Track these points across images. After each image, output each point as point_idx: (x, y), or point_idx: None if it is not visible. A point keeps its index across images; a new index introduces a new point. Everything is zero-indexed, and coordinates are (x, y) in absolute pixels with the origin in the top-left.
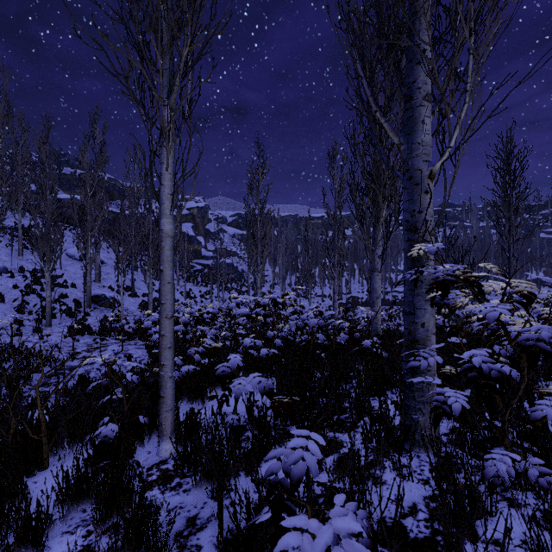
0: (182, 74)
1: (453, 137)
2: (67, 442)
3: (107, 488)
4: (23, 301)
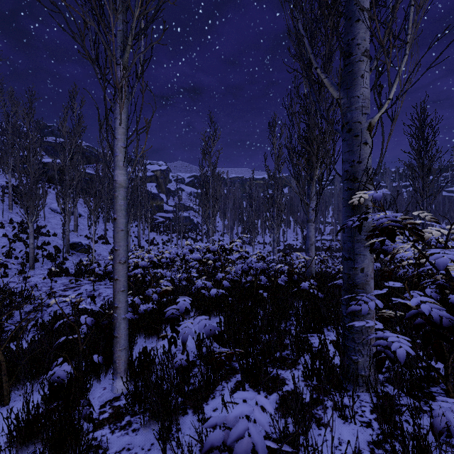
0: (135, 36)
1: (392, 89)
2: (28, 379)
3: (54, 432)
4: (10, 248)
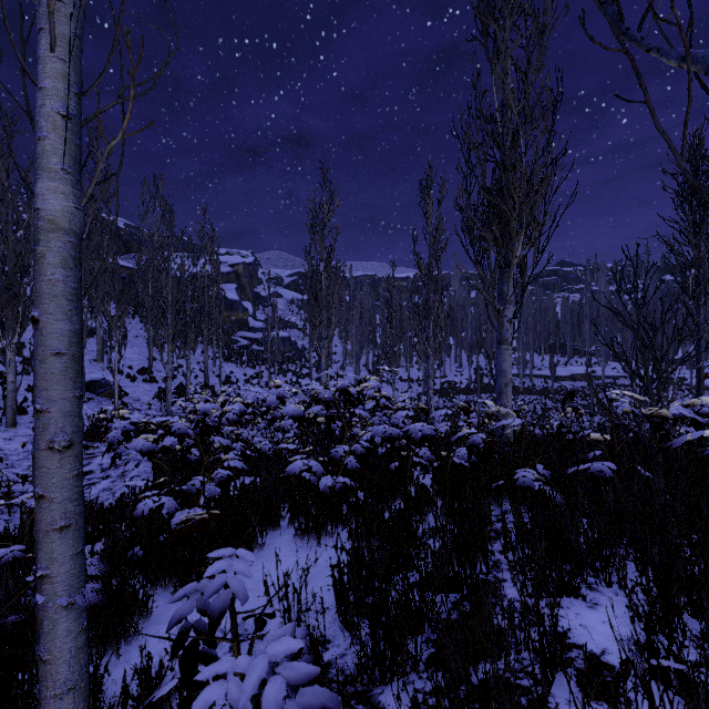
0: None
1: None
2: None
3: None
4: None
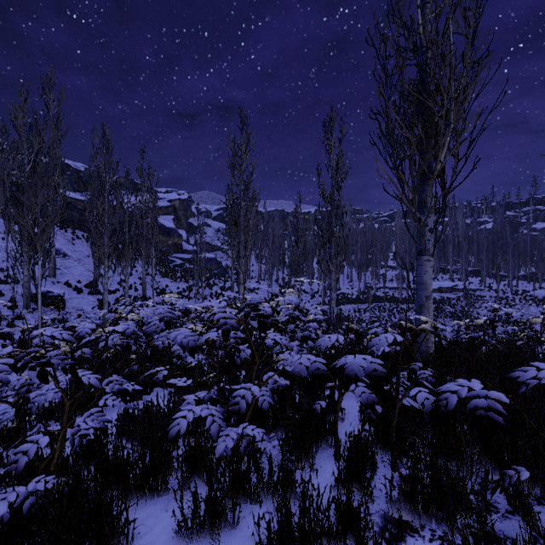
0: None
1: None
2: None
3: None
4: None
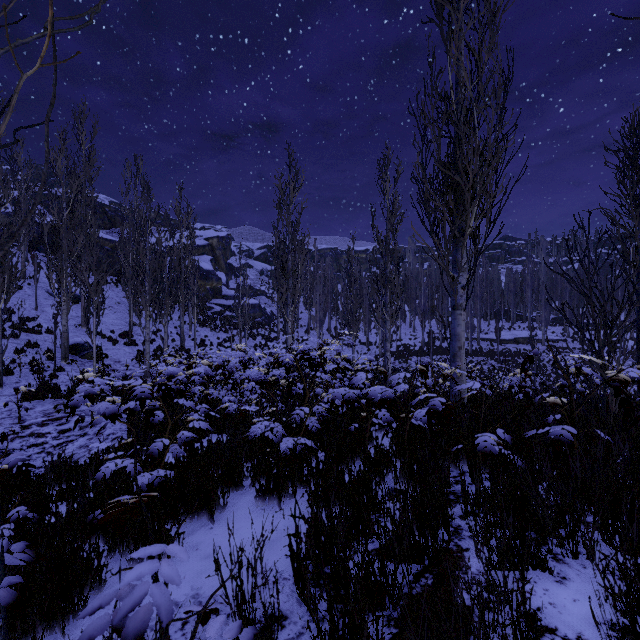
0: None
1: None
2: None
3: None
4: None
